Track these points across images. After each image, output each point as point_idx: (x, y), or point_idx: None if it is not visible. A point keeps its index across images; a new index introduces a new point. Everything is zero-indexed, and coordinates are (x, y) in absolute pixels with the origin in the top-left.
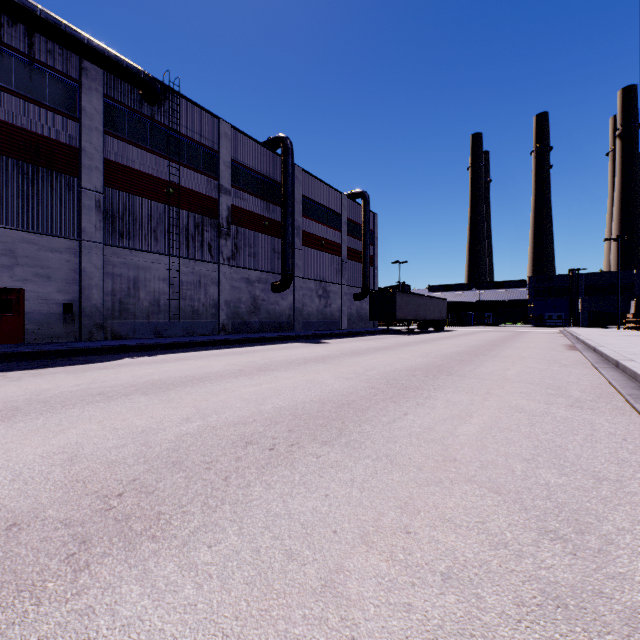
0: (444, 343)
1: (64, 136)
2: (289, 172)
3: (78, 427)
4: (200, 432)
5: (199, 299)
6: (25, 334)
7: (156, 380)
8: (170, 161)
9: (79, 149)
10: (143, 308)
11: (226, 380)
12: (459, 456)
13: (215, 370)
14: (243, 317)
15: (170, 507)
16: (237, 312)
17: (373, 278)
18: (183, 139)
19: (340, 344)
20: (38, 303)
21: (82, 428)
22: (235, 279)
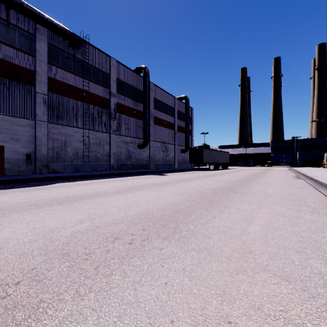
0: (229, 175)
1: (26, 64)
2: (147, 85)
3: (12, 227)
4: (87, 230)
5: (99, 152)
6: (5, 170)
7: (70, 196)
8: (84, 79)
9: (34, 71)
10: (69, 156)
11: (109, 196)
12: (253, 249)
13: (104, 190)
14: (123, 161)
15: (50, 295)
16: (119, 159)
17: (191, 141)
18: (91, 67)
19: (174, 175)
20: (12, 153)
21: (14, 227)
22: (118, 141)
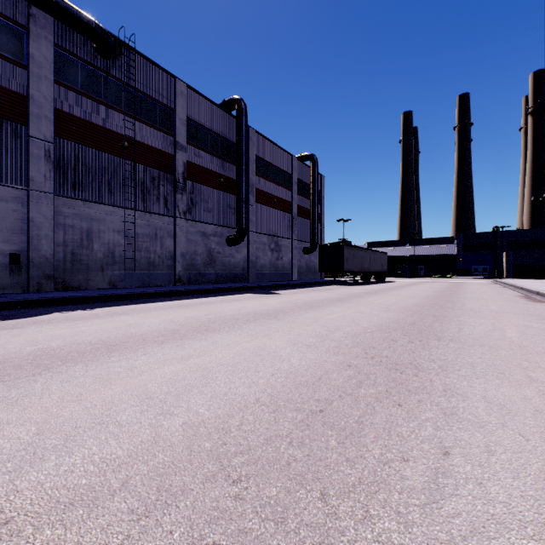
0: (396, 294)
1: (10, 82)
2: (243, 131)
3: None
4: None
5: (155, 251)
6: None
7: (49, 349)
8: (125, 115)
9: (27, 97)
10: (97, 259)
11: (144, 349)
12: None
13: (142, 331)
14: (199, 269)
15: None
16: (193, 264)
17: (320, 234)
18: (139, 95)
19: (292, 295)
20: None
21: None
22: (191, 232)
